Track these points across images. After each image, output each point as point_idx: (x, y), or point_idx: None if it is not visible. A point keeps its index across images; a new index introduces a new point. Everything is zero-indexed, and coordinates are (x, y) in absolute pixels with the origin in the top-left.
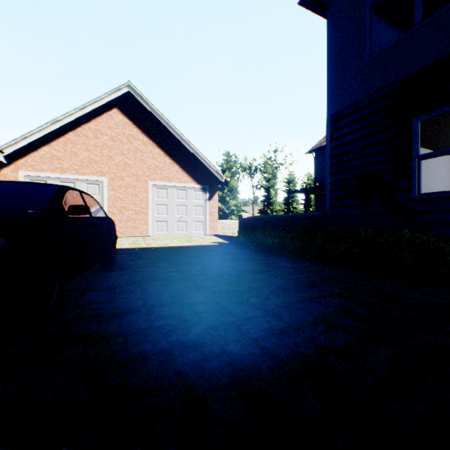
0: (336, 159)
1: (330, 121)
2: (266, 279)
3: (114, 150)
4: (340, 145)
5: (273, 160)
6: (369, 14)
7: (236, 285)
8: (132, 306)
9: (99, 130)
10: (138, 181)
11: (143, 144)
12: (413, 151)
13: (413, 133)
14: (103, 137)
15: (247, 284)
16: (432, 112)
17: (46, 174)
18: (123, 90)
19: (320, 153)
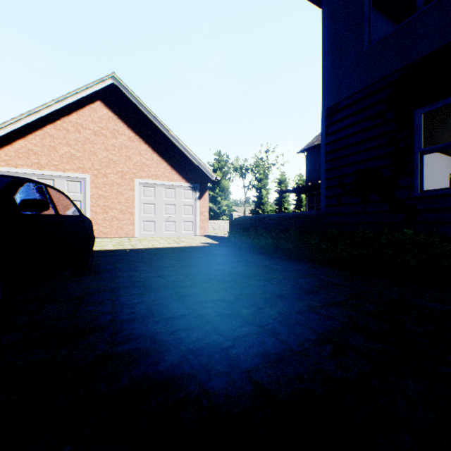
0: (332, 155)
1: (326, 115)
2: (259, 284)
3: (98, 145)
4: (336, 140)
5: (264, 160)
6: (367, 0)
7: (225, 292)
8: (96, 323)
9: (81, 124)
10: (123, 178)
11: (128, 140)
12: (415, 145)
13: (415, 125)
14: (85, 131)
15: (237, 291)
16: (436, 103)
17: (22, 169)
18: (107, 81)
19: (312, 153)
